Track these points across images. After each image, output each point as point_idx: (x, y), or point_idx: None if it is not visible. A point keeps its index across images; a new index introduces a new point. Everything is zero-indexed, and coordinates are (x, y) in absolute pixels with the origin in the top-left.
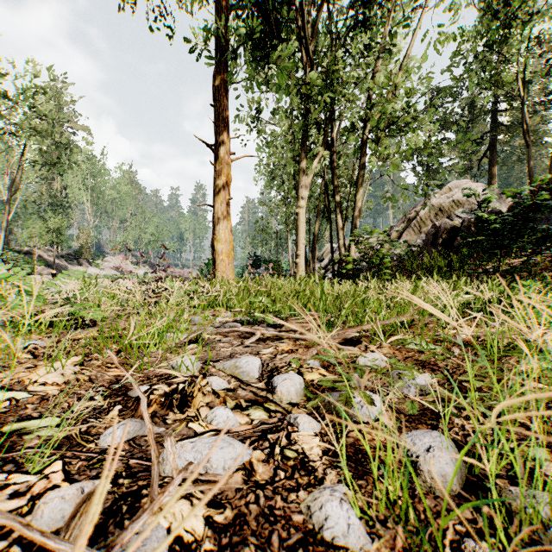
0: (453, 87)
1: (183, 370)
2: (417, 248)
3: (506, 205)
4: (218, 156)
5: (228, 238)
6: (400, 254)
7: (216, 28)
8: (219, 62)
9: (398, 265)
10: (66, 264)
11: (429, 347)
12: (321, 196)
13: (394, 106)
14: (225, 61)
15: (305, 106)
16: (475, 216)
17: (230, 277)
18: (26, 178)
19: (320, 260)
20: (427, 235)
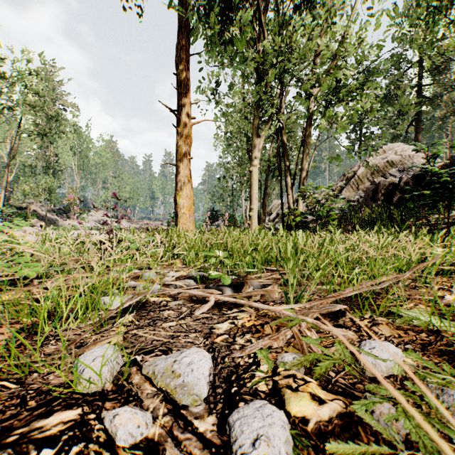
0: (394, 54)
1: (84, 383)
2: (358, 203)
3: (435, 165)
4: (180, 120)
5: (188, 193)
6: (342, 208)
7: (178, 4)
8: (181, 35)
9: (341, 217)
10: (57, 217)
11: (444, 324)
12: (270, 158)
13: (340, 72)
14: (186, 34)
15: (258, 74)
16: (407, 174)
17: (191, 228)
18: (25, 146)
19: (269, 214)
20: (366, 190)
